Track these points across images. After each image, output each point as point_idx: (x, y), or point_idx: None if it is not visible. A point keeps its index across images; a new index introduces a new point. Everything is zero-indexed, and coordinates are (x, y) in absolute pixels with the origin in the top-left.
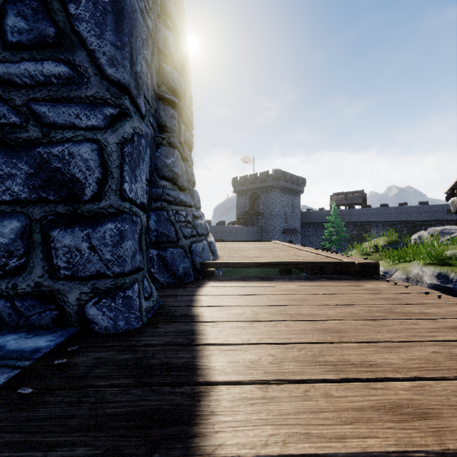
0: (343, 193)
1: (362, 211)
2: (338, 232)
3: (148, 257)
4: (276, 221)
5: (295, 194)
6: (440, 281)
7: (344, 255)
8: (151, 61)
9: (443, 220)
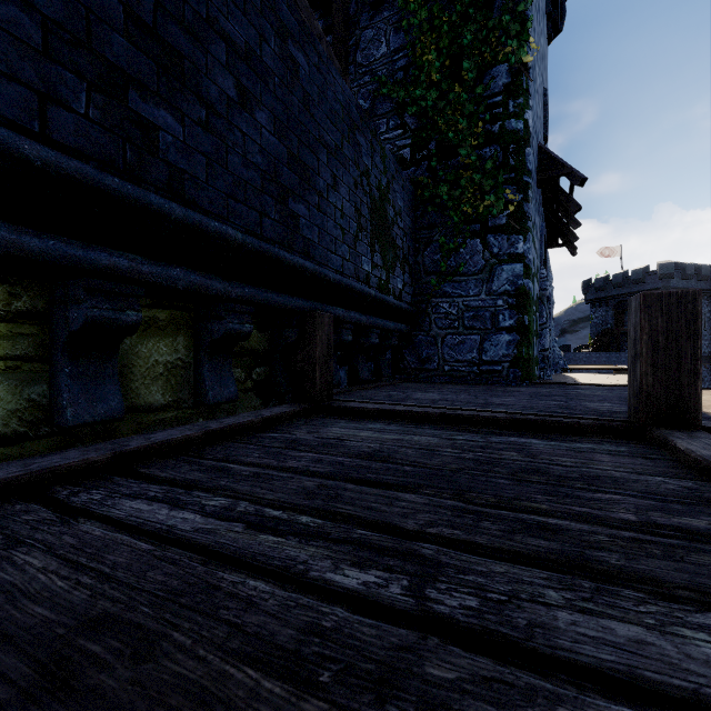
0: None
1: None
2: None
3: None
4: None
5: (708, 297)
6: None
7: None
8: None
9: None
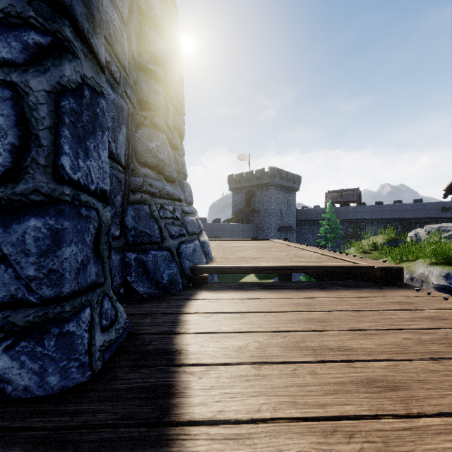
0: (338, 191)
1: (357, 208)
2: (333, 229)
3: (123, 262)
4: (272, 219)
5: (290, 192)
6: (448, 282)
7: (357, 257)
8: (129, 19)
9: (437, 217)
